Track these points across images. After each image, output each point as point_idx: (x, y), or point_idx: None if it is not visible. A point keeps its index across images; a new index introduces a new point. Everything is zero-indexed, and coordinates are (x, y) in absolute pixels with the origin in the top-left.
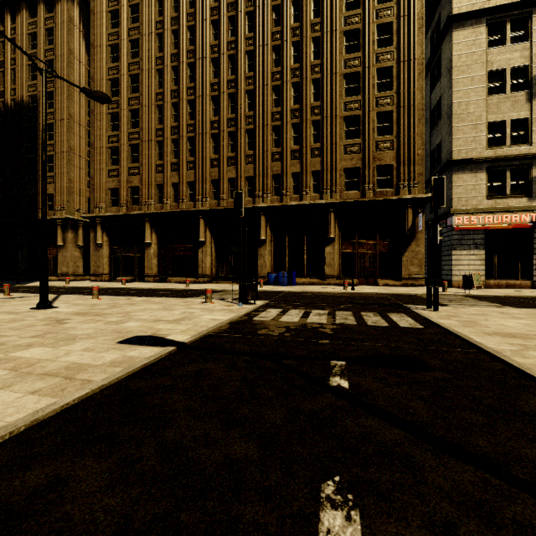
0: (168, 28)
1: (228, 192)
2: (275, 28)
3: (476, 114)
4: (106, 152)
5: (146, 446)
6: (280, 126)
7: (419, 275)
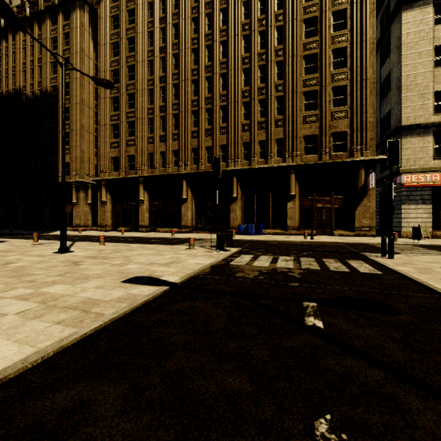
0: (157, 27)
1: (205, 158)
2: (244, 20)
3: (423, 84)
4: (109, 128)
5: (153, 375)
6: (248, 102)
7: (370, 226)
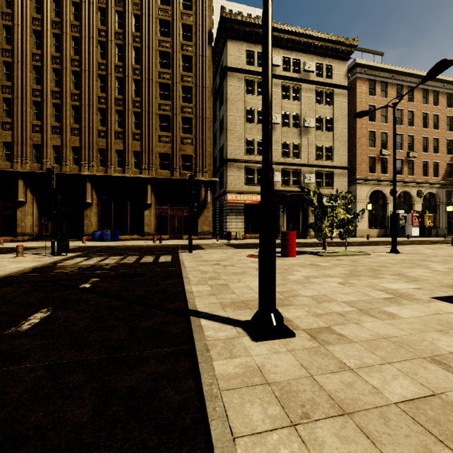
0: None
1: (52, 157)
2: (100, 26)
3: (240, 132)
4: None
5: None
6: (105, 109)
7: (209, 231)
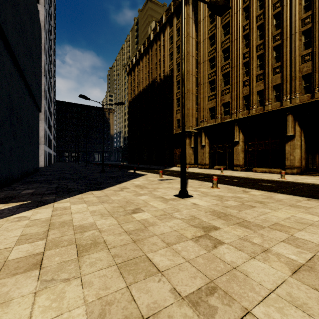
0: None
1: None
2: None
3: None
4: (207, 85)
5: None
6: None
7: None
